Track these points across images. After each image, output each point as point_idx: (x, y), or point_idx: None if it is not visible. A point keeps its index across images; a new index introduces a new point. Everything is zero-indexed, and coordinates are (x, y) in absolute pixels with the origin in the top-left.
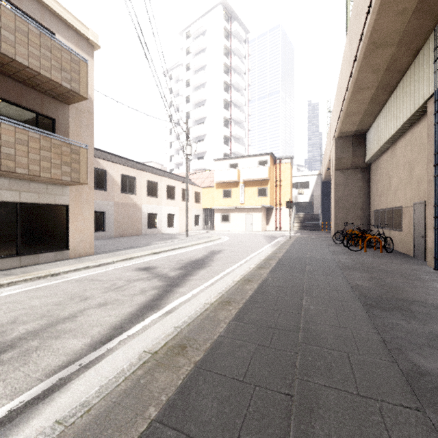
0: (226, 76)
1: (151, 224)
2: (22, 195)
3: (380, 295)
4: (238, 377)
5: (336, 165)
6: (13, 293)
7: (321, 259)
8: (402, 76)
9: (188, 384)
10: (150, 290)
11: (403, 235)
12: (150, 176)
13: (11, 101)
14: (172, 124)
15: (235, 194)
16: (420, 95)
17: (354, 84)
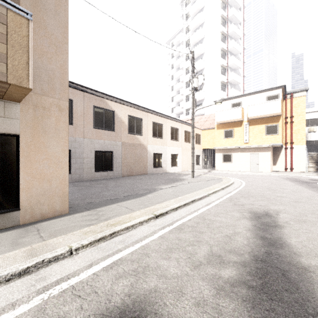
0: (223, 28)
1: (156, 163)
2: None
3: None
4: None
5: None
6: None
7: None
8: None
9: None
10: None
11: None
12: (156, 118)
13: None
14: (174, 82)
15: (237, 133)
16: None
17: None
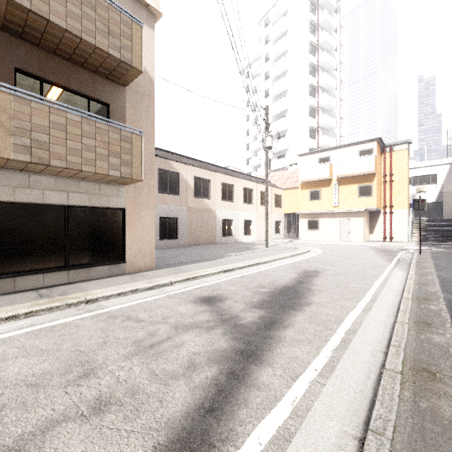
0: (312, 57)
1: (226, 231)
2: (71, 196)
3: None
4: None
5: None
6: (16, 334)
7: None
8: None
9: None
10: (205, 364)
11: None
12: (225, 178)
13: (58, 83)
14: (250, 124)
15: (325, 194)
16: None
17: None
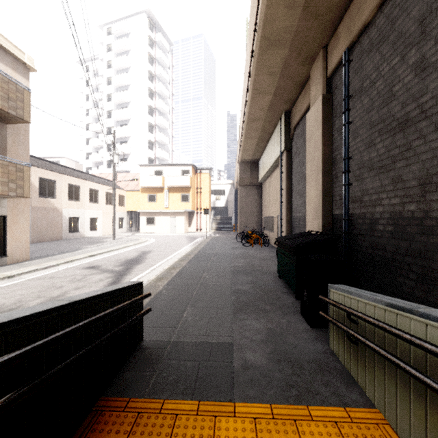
0: (150, 83)
1: (72, 228)
2: None
3: (243, 269)
4: (170, 299)
5: (240, 183)
6: None
7: (223, 253)
8: (271, 135)
9: (149, 303)
10: (106, 279)
11: (274, 235)
12: (72, 179)
13: None
14: (90, 119)
15: (160, 198)
16: (276, 152)
17: (244, 135)
